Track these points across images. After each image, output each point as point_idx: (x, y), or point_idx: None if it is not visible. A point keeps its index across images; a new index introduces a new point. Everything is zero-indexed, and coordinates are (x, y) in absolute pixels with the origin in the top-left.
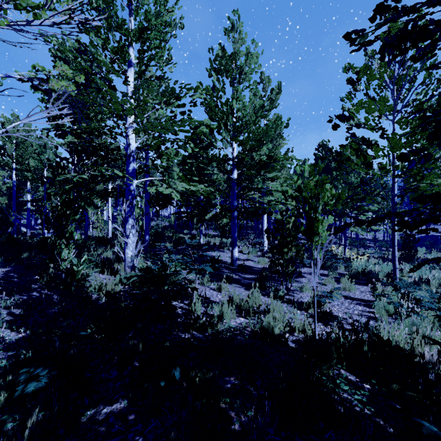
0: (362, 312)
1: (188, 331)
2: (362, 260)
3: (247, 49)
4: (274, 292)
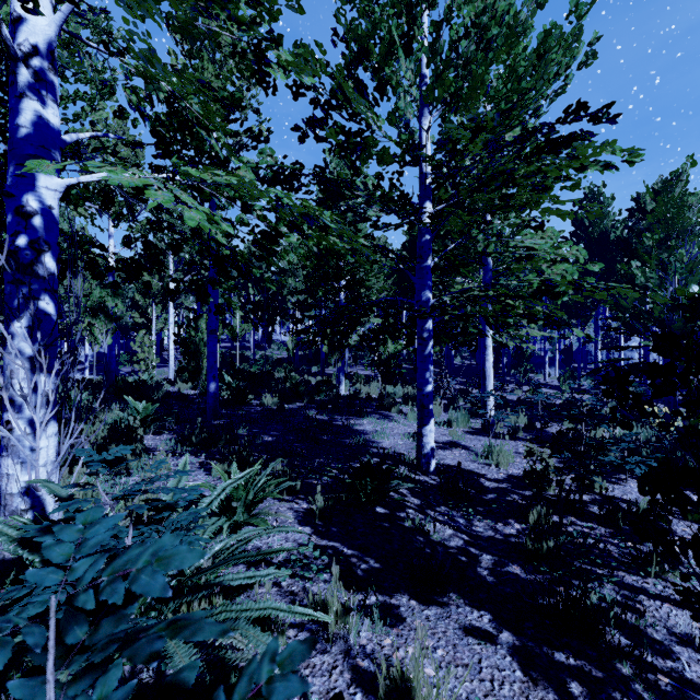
0: None
1: None
2: None
3: None
4: None
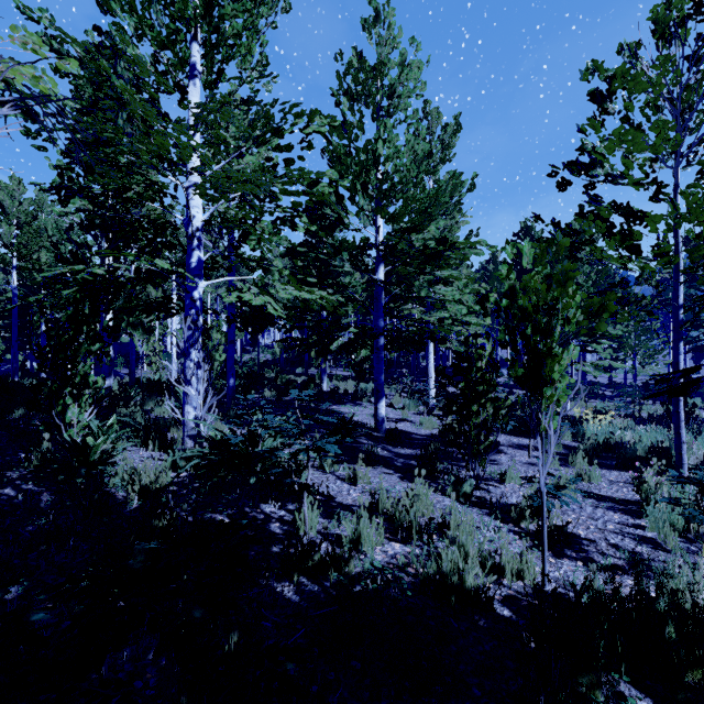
0: (621, 526)
1: (290, 575)
2: (604, 422)
3: (402, 54)
4: (454, 485)
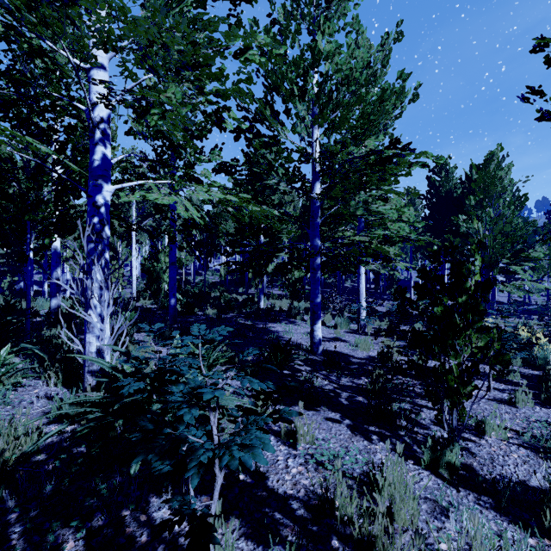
0: None
1: None
2: None
3: None
4: (432, 452)
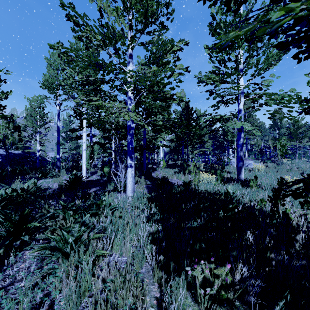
0: None
1: None
2: None
3: None
4: None
